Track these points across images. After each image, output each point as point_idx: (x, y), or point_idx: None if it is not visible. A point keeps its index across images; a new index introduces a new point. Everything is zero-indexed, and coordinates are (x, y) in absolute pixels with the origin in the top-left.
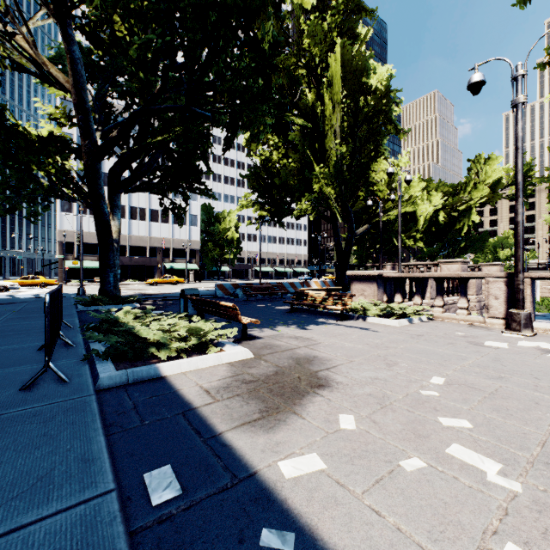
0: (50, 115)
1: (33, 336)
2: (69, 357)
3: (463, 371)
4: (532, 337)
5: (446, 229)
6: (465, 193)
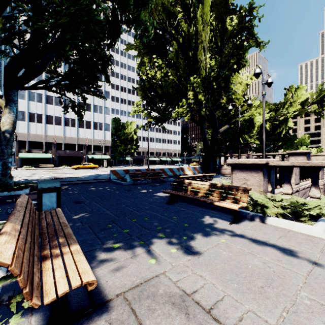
0: None
1: None
2: None
3: None
4: None
5: (270, 132)
6: (283, 109)
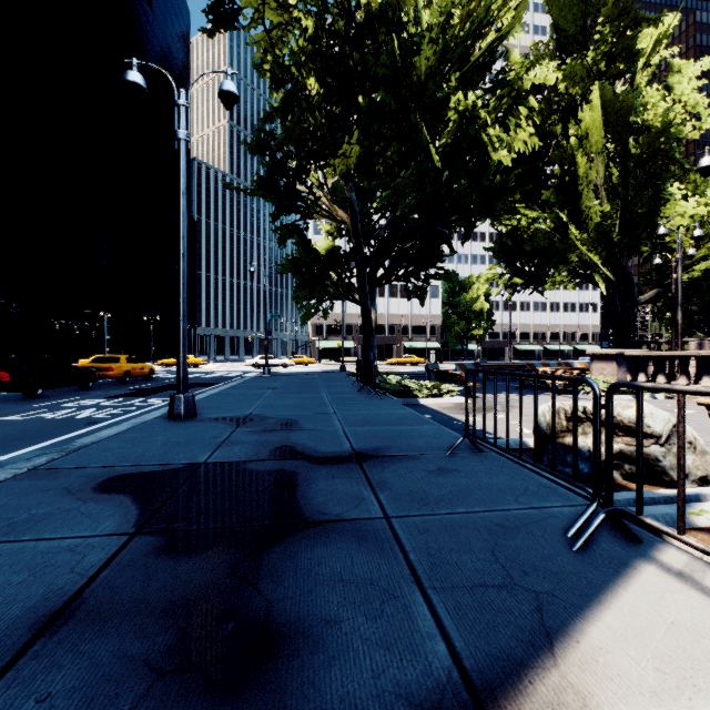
0: (328, 234)
1: (348, 388)
2: (375, 394)
3: None
4: None
5: None
6: None
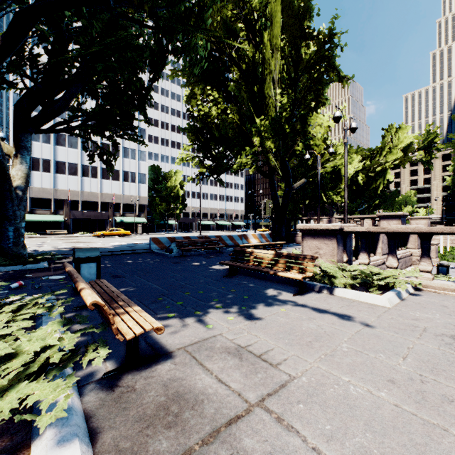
0: None
1: None
2: None
3: None
4: None
5: (364, 187)
6: (381, 157)
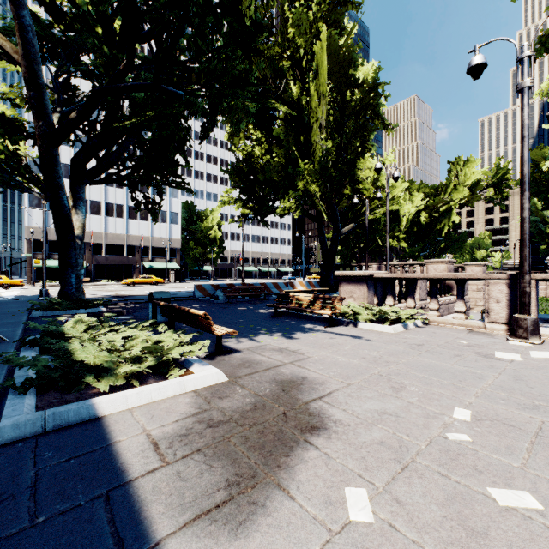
0: (3, 95)
1: None
2: None
3: (487, 397)
4: (541, 345)
5: (427, 229)
6: (445, 194)
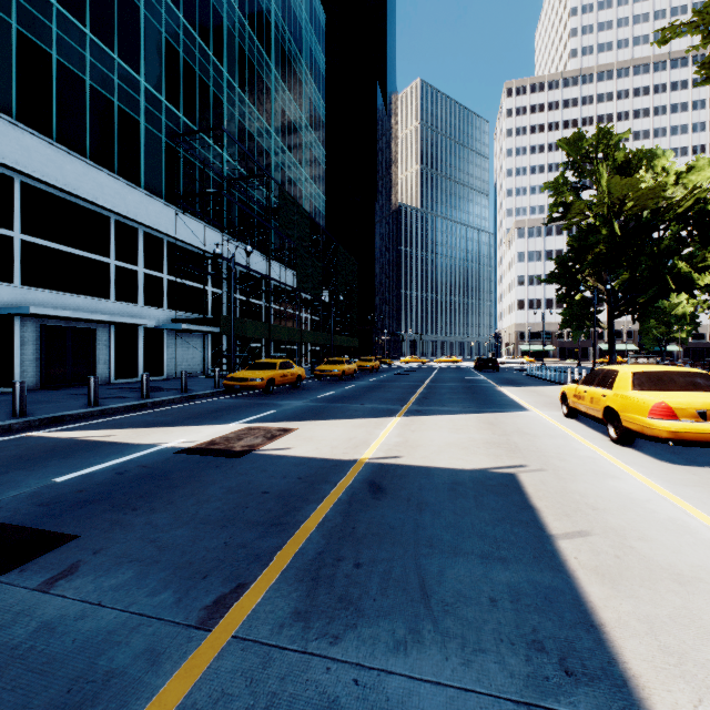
0: None
1: None
2: None
3: None
4: None
5: None
6: None
